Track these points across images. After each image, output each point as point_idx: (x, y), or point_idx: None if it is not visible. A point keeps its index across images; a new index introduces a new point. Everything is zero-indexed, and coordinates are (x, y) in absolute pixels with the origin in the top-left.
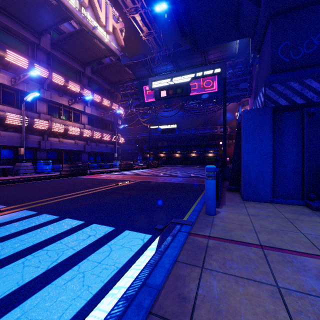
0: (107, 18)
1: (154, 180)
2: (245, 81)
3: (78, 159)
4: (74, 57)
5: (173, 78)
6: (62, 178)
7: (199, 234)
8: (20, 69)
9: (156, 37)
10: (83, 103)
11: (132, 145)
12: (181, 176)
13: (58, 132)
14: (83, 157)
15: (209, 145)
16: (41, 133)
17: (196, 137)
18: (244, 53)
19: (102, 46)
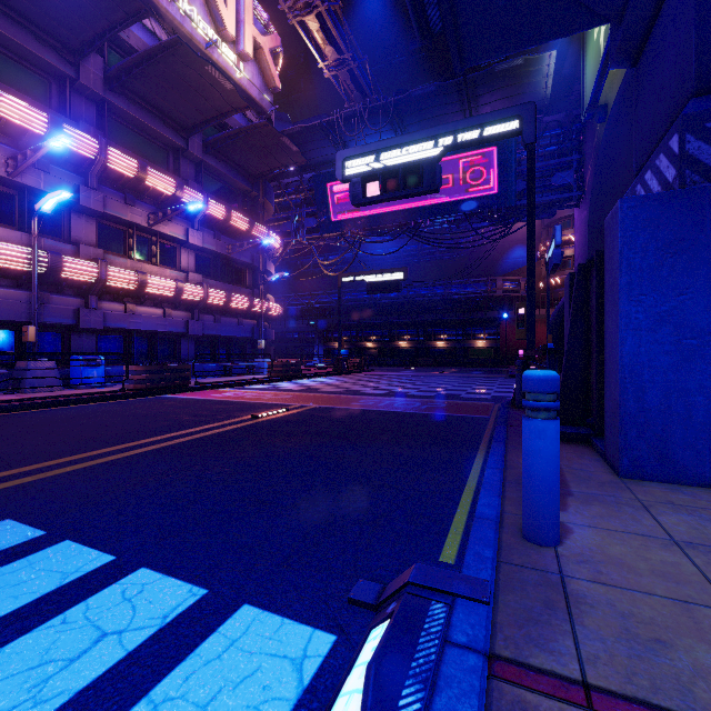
0: (240, 23)
1: (351, 405)
2: (566, 168)
3: (172, 353)
4: (161, 112)
5: (398, 149)
6: (126, 400)
7: (535, 666)
8: (27, 136)
9: (356, 70)
10: (184, 222)
11: (302, 321)
12: (417, 395)
13: (123, 290)
14: (184, 349)
15: (477, 321)
16: (81, 292)
17: (447, 304)
18: (565, 101)
19: (226, 84)
